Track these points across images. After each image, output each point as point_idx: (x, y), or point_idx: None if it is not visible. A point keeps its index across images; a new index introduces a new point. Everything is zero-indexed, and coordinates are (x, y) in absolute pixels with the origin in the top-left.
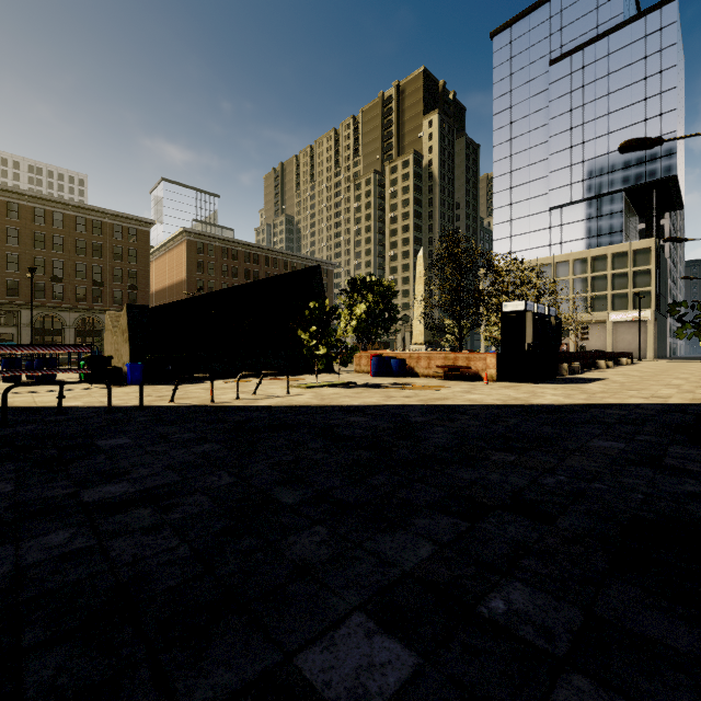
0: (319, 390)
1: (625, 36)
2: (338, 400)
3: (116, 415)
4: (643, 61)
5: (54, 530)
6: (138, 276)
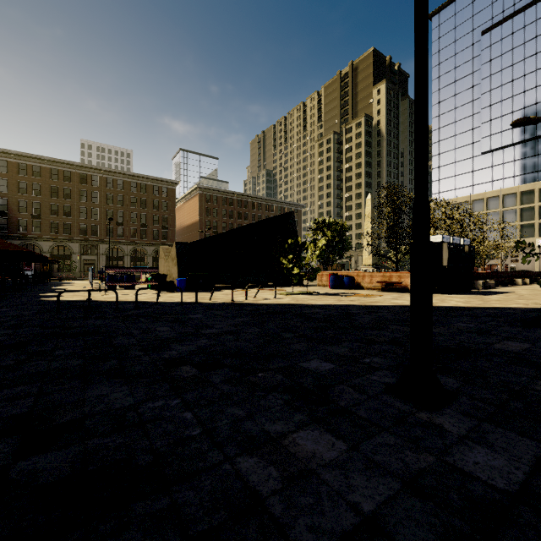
0: (294, 296)
1: None
2: (307, 301)
3: (186, 306)
4: None
5: (201, 339)
6: (168, 220)
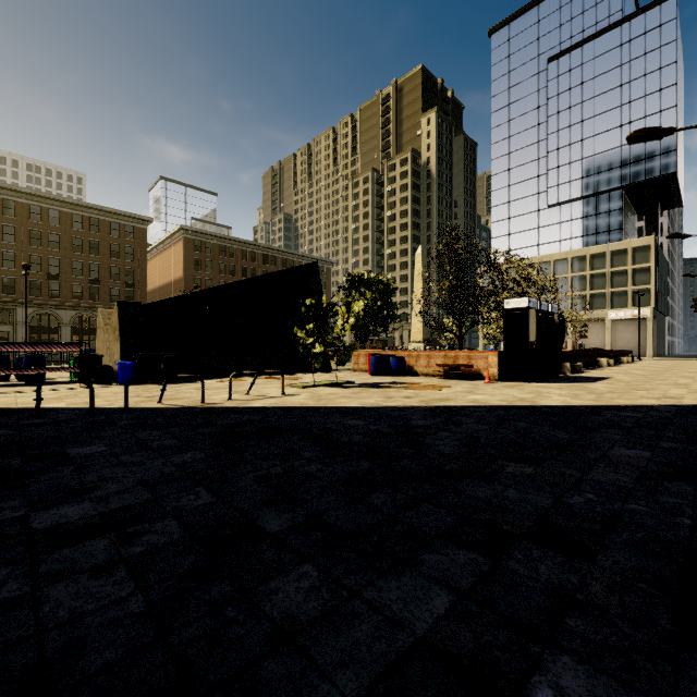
0: (315, 390)
1: (624, 33)
2: (336, 401)
3: (98, 418)
4: (642, 58)
5: None
6: (135, 274)
